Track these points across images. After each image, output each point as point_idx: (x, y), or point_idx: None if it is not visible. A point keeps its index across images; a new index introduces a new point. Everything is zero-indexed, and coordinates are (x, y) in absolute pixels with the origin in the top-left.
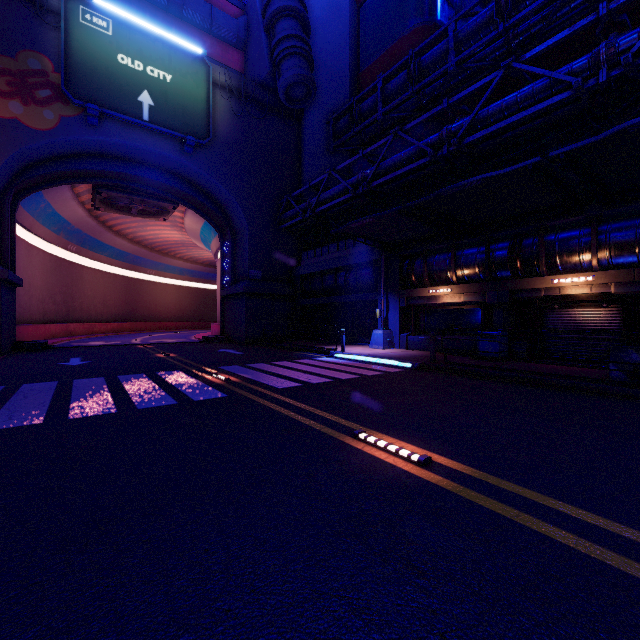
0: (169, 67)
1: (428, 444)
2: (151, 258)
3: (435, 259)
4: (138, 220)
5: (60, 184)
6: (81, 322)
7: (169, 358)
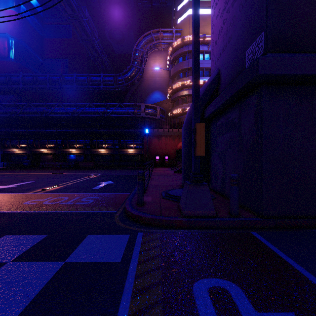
0: None
1: None
2: None
3: (14, 141)
4: None
5: None
6: None
7: None
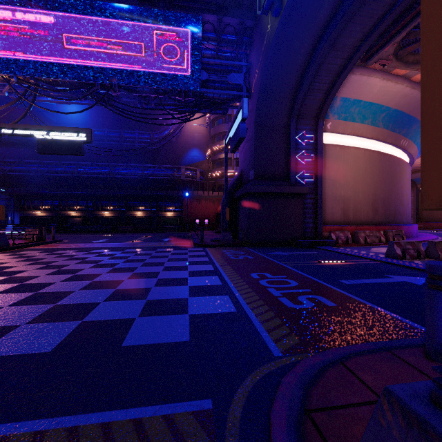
0: None
1: None
2: None
3: (35, 202)
4: None
5: None
6: None
7: None
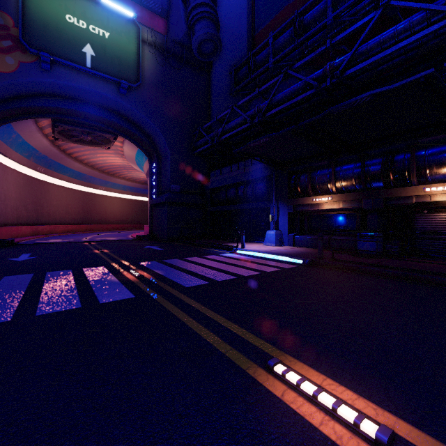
0: (107, 26)
1: (367, 386)
2: (101, 178)
3: (317, 174)
4: (90, 149)
5: (24, 118)
6: (48, 224)
7: (102, 254)
